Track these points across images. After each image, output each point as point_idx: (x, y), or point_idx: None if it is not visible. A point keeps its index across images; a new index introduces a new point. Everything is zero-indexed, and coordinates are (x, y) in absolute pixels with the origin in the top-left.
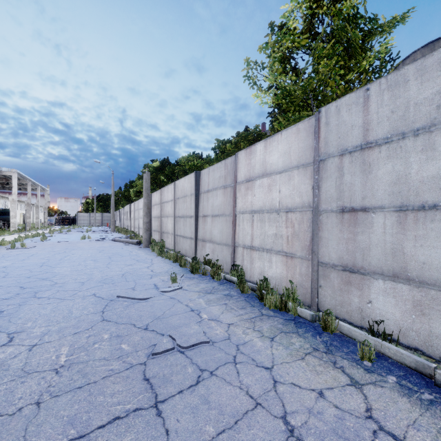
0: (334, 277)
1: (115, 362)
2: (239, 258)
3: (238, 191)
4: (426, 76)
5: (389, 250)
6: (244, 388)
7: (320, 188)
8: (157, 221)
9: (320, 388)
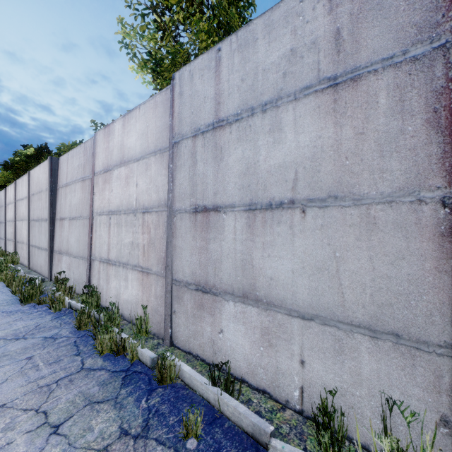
0: (187, 299)
1: None
2: (95, 275)
3: (95, 185)
4: (274, 33)
5: (239, 262)
6: None
7: (174, 180)
8: (11, 226)
9: None
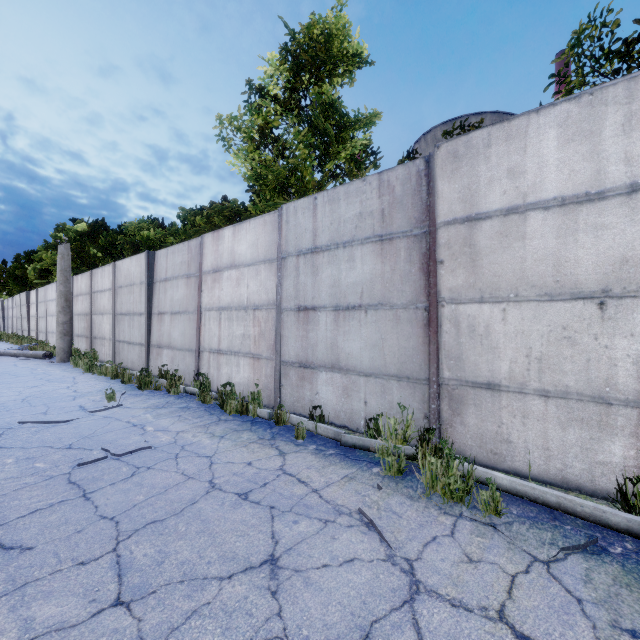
0: (293, 374)
1: (29, 477)
2: (205, 365)
3: (203, 283)
4: (350, 199)
5: (329, 345)
6: (180, 471)
7: (282, 286)
8: (84, 321)
9: (250, 461)
